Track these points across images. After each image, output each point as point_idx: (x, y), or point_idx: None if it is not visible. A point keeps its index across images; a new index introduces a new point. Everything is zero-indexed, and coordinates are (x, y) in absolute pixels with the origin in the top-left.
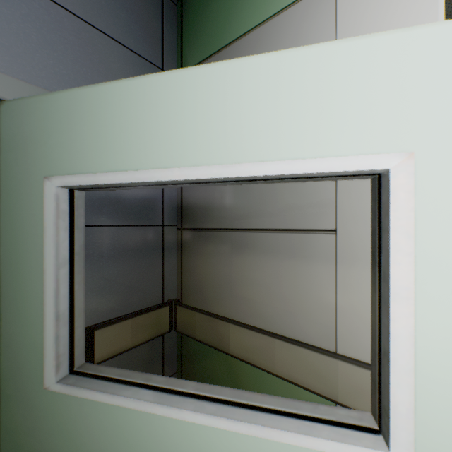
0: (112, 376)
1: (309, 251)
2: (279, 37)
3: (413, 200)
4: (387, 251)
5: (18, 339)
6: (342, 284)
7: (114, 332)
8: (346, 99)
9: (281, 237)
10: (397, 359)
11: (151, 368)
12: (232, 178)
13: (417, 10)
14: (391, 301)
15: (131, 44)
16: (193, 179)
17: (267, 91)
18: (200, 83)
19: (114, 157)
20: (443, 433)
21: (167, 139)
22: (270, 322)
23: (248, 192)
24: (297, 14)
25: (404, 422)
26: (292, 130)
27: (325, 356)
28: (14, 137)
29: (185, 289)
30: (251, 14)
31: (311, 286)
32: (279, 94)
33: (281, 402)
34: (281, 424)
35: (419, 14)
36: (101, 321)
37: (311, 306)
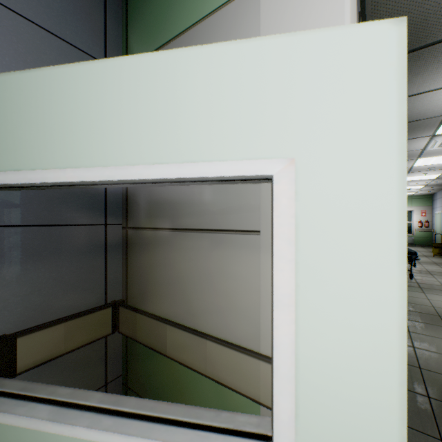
0: (13, 390)
1: (239, 252)
2: (213, 36)
3: (294, 207)
4: (273, 257)
5: None
6: (265, 285)
7: (43, 338)
8: (235, 102)
9: (215, 237)
10: (280, 367)
11: (91, 372)
12: (126, 180)
13: (327, 17)
14: (275, 308)
15: (66, 35)
16: (88, 181)
17: (161, 91)
18: (96, 79)
19: (8, 155)
20: (323, 439)
21: (62, 137)
22: (205, 322)
23: (186, 191)
24: (229, 15)
25: (286, 430)
26: (184, 132)
27: (249, 357)
28: None
29: (130, 289)
30: (189, 12)
31: (240, 286)
32: (172, 94)
33: (184, 411)
34: (174, 437)
35: (329, 22)
36: (28, 327)
37: (241, 306)
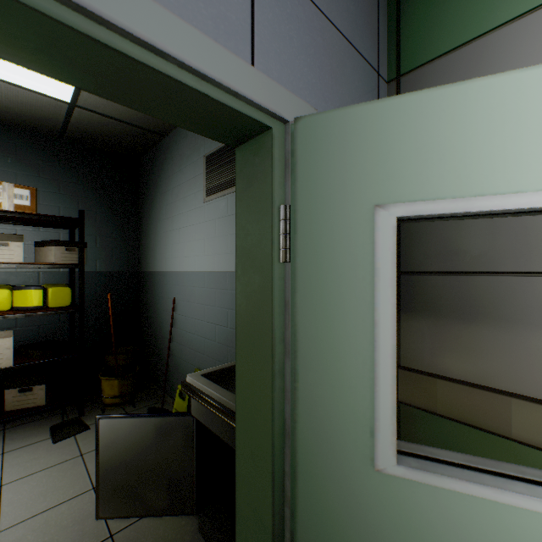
0: (460, 461)
1: None
2: None
3: None
4: None
5: (325, 405)
6: None
7: None
8: None
9: None
10: None
11: None
12: None
13: None
14: None
15: (356, 43)
16: None
17: None
18: None
19: (495, 175)
20: None
21: None
22: None
23: (539, 222)
24: None
25: None
26: None
27: None
28: (318, 159)
29: (405, 348)
30: None
31: None
32: None
33: None
34: None
35: None
36: None
37: None
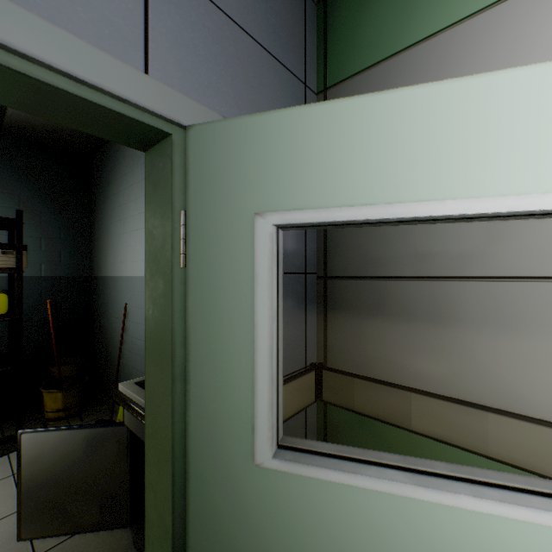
0: (332, 452)
1: (536, 304)
2: (485, 39)
3: None
4: None
5: (214, 405)
6: None
7: None
8: None
9: (489, 287)
10: None
11: None
12: (527, 211)
13: None
14: None
15: (279, 54)
16: (472, 214)
17: None
18: (480, 96)
19: (352, 188)
20: None
21: (429, 165)
22: (471, 392)
23: (435, 231)
24: (516, 9)
25: None
26: None
27: None
28: (208, 167)
29: (331, 350)
30: (439, 12)
31: (539, 347)
32: None
33: None
34: None
35: None
36: None
37: (540, 372)
